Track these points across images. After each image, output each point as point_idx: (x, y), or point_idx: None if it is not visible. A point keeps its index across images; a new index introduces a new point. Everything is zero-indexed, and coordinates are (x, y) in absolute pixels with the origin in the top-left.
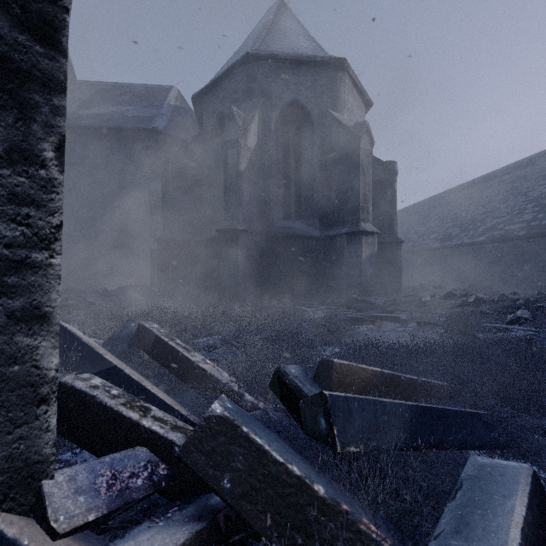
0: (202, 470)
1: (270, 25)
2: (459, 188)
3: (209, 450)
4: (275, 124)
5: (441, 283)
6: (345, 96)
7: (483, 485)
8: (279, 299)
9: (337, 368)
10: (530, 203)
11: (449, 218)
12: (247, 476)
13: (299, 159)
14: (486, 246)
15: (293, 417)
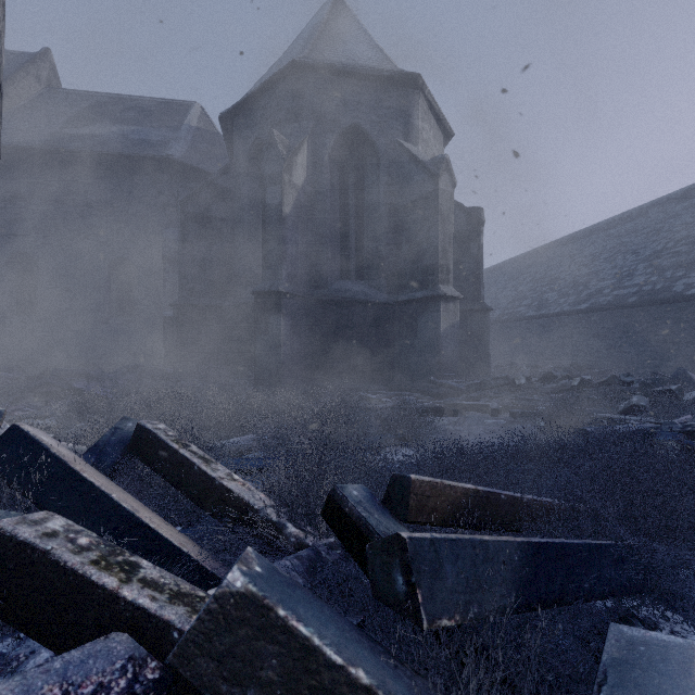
0: (210, 687)
1: (324, 26)
2: (557, 243)
3: (222, 652)
4: (330, 155)
5: (536, 361)
6: (419, 123)
7: (638, 676)
8: (335, 383)
9: (416, 488)
10: (641, 263)
11: (545, 280)
12: (285, 692)
13: (360, 201)
14: (590, 316)
15: (356, 561)
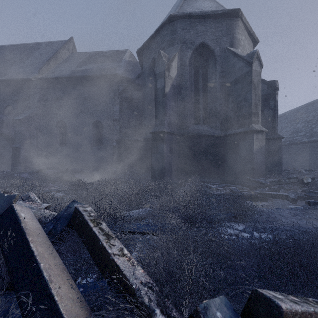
0: None
1: None
2: None
3: None
4: (189, 60)
5: (308, 167)
6: (239, 36)
7: None
8: (192, 178)
9: None
10: None
11: (314, 121)
12: None
13: (205, 83)
14: None
15: None
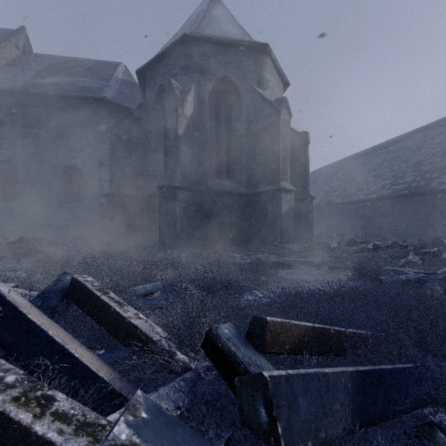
0: None
1: (205, 12)
2: (355, 156)
3: None
4: (209, 96)
5: (342, 232)
6: (267, 76)
7: None
8: (212, 247)
9: (271, 327)
10: (410, 168)
11: (348, 180)
12: None
13: (229, 127)
14: (377, 202)
15: (227, 383)
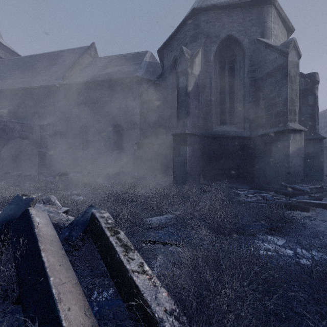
0: None
1: None
2: None
3: None
4: (214, 55)
5: None
6: (271, 25)
7: None
8: (217, 183)
9: None
10: None
11: None
12: None
13: (232, 79)
14: None
15: None
